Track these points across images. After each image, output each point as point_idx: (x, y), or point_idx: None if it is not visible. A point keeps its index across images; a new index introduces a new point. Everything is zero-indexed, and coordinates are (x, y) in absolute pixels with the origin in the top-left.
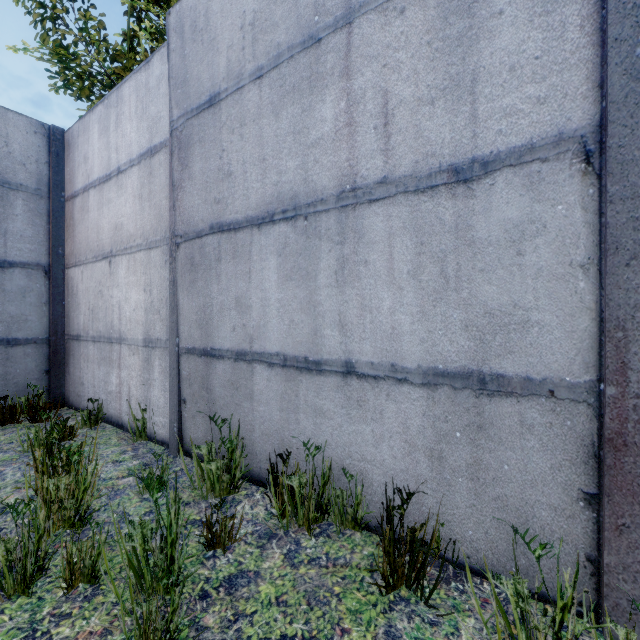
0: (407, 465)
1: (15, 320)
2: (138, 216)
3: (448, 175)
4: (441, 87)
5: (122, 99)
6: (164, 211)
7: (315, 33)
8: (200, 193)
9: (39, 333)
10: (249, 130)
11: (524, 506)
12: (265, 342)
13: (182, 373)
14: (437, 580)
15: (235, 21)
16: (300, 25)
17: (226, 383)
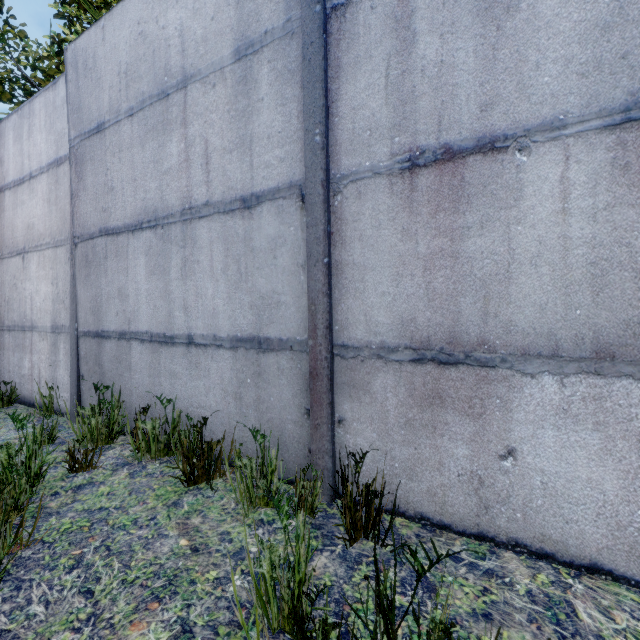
0: (223, 406)
1: None
2: (47, 218)
3: (240, 203)
4: (235, 143)
5: (33, 112)
6: (68, 215)
7: (165, 89)
8: (92, 202)
9: None
10: (125, 155)
11: (281, 423)
12: (138, 323)
13: (80, 353)
14: (214, 470)
15: (114, 68)
16: (156, 81)
17: (112, 358)
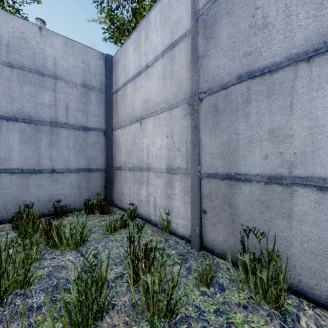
0: None
1: (91, 158)
2: (162, 90)
3: None
4: None
5: (149, 22)
6: (184, 81)
7: None
8: (227, 54)
9: (101, 166)
10: None
11: None
12: (314, 167)
13: (203, 191)
14: None
15: None
16: None
17: (253, 202)
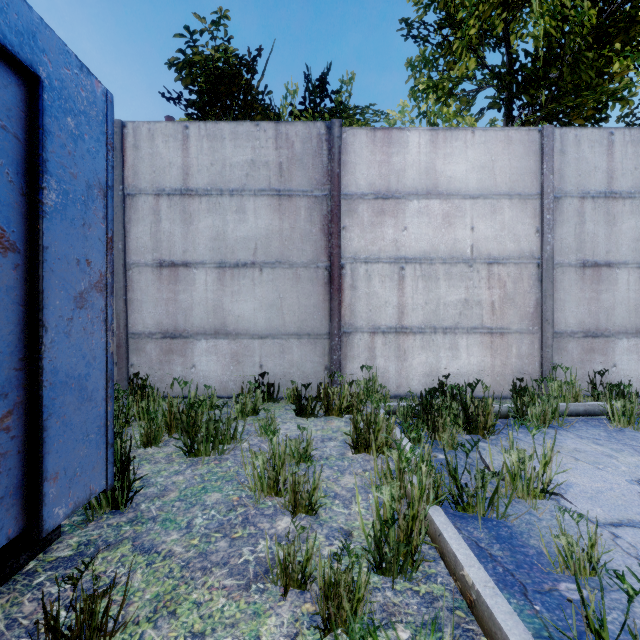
0: None
1: None
2: None
3: None
4: None
5: None
6: None
7: None
8: None
9: None
10: None
11: None
12: None
13: None
14: None
15: None
16: None
17: None
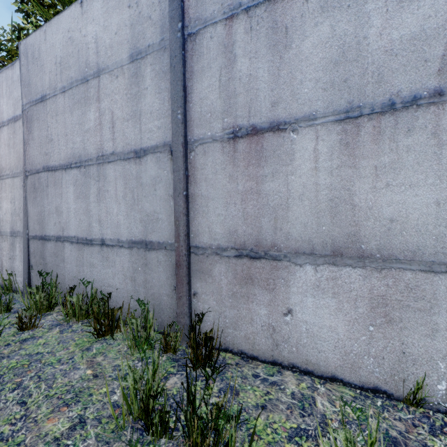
0: (124, 285)
1: None
2: (7, 157)
3: (133, 154)
4: (130, 115)
5: None
6: (22, 155)
7: (86, 77)
8: (37, 148)
9: None
10: (60, 118)
11: (159, 296)
12: (69, 231)
13: (30, 250)
14: (114, 327)
15: (52, 59)
16: (80, 71)
17: (52, 254)
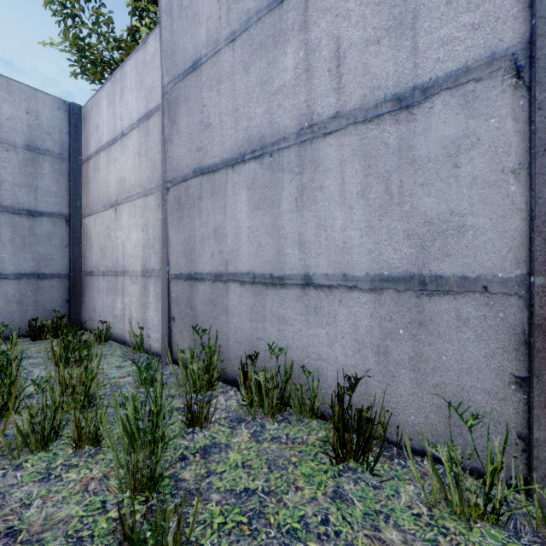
0: (357, 361)
1: (43, 258)
2: (137, 170)
3: (392, 104)
4: (386, 27)
5: (125, 75)
6: (157, 163)
7: None
8: (185, 144)
9: (62, 269)
10: (224, 86)
11: (460, 392)
12: (238, 264)
13: (171, 295)
14: (380, 451)
15: None
16: None
17: (206, 301)
